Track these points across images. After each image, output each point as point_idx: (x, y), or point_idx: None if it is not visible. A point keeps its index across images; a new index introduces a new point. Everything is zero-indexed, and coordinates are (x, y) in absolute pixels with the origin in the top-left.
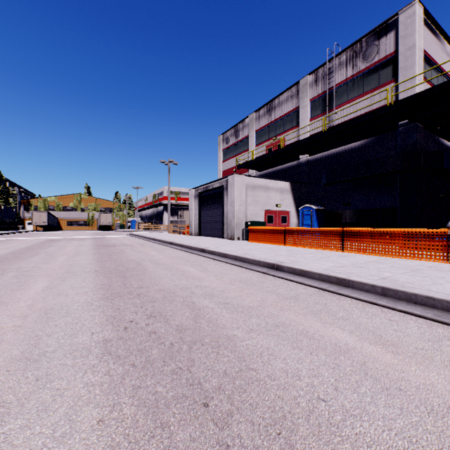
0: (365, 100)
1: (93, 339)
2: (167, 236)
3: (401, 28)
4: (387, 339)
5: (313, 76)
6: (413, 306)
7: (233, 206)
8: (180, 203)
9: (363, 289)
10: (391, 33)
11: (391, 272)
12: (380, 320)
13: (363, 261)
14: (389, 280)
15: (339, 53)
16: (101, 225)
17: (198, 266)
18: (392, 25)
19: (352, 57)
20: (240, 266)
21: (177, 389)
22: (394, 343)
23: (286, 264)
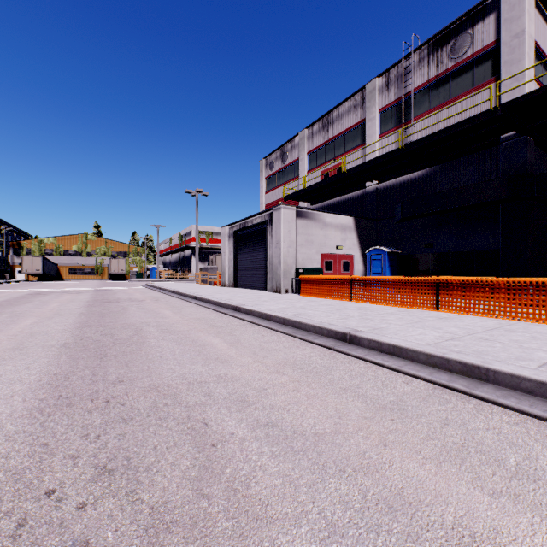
0: (454, 108)
1: None
2: (193, 288)
3: (504, 9)
4: None
5: (383, 79)
6: None
7: (280, 248)
8: (212, 246)
9: (518, 387)
10: (490, 17)
11: (545, 350)
12: None
13: (480, 327)
14: None
15: (418, 47)
16: (112, 273)
17: (227, 334)
18: (492, 6)
19: (436, 51)
20: (291, 336)
21: None
22: None
23: (365, 333)
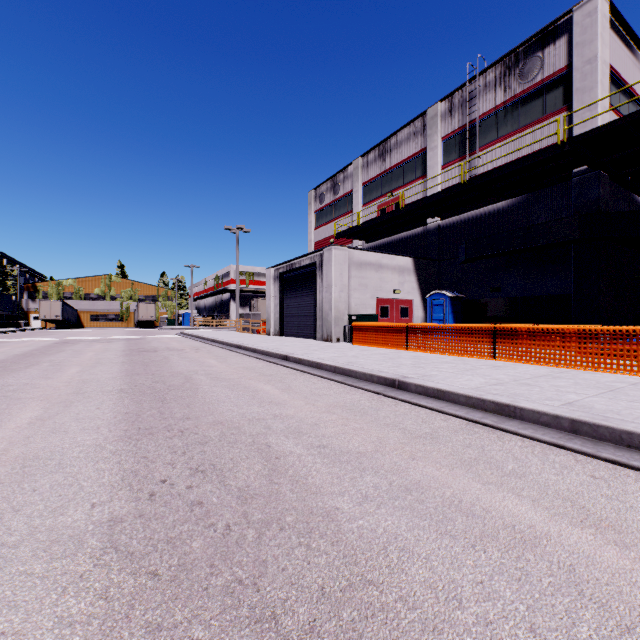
0: (523, 138)
1: (92, 518)
2: (234, 336)
3: (576, 32)
4: (600, 516)
5: (446, 104)
6: (626, 453)
7: (331, 292)
8: (253, 289)
9: (538, 421)
10: (561, 39)
11: (577, 393)
12: (578, 477)
13: (530, 374)
14: (579, 406)
15: (484, 70)
16: (140, 320)
17: (278, 382)
18: (563, 28)
19: (504, 75)
20: (341, 383)
21: (231, 633)
22: (614, 524)
23: (413, 379)
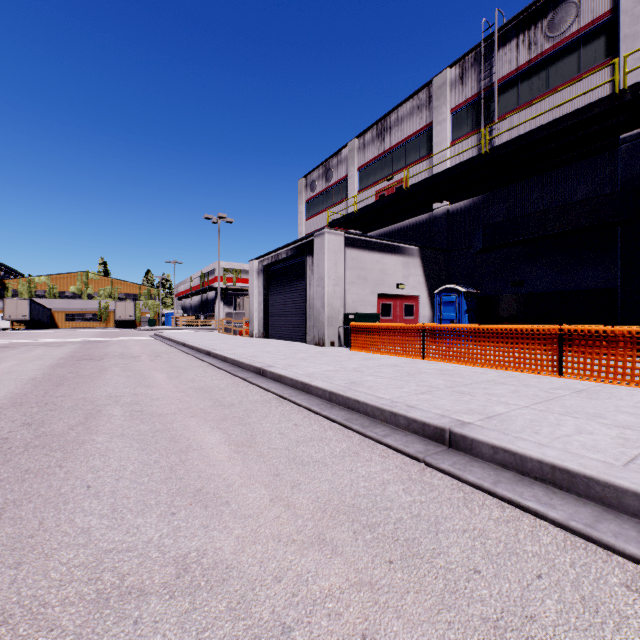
0: (552, 102)
1: None
2: (211, 339)
3: None
4: None
5: (456, 70)
6: None
7: (323, 286)
8: (241, 287)
9: None
10: None
11: None
12: None
13: None
14: None
15: (504, 25)
16: (118, 320)
17: (236, 423)
18: None
19: (528, 29)
20: (342, 425)
21: None
22: None
23: (482, 431)
